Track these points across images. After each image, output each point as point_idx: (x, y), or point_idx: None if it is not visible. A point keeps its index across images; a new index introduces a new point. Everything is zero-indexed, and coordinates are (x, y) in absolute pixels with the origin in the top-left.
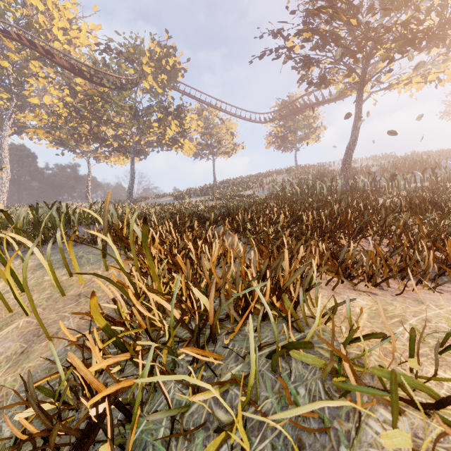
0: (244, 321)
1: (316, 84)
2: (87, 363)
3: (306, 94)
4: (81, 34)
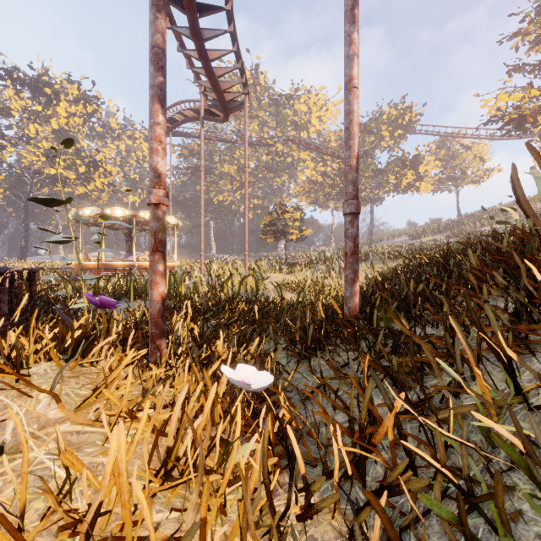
0: None
1: None
2: None
3: None
4: (327, 112)
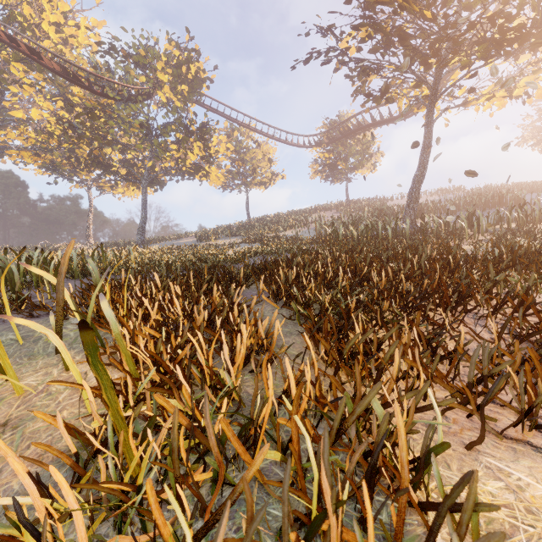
0: None
1: (374, 98)
2: None
3: (360, 112)
4: (80, 32)
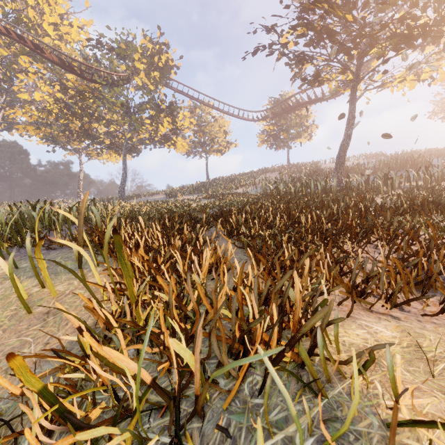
0: (242, 378)
1: (309, 81)
2: (31, 427)
3: (298, 92)
4: (72, 29)
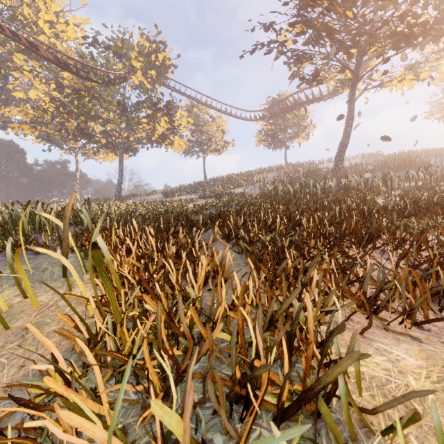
0: (245, 439)
1: (307, 80)
2: None
3: (296, 92)
4: (68, 27)
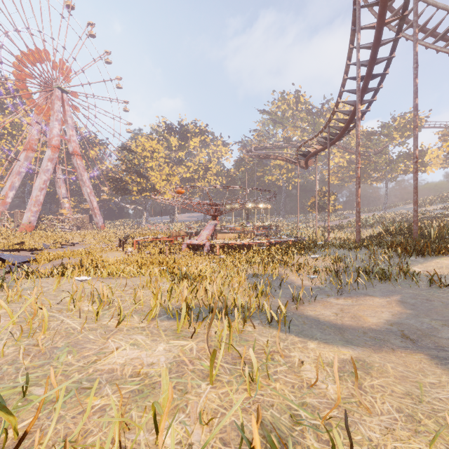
0: None
1: None
2: None
3: None
4: None
